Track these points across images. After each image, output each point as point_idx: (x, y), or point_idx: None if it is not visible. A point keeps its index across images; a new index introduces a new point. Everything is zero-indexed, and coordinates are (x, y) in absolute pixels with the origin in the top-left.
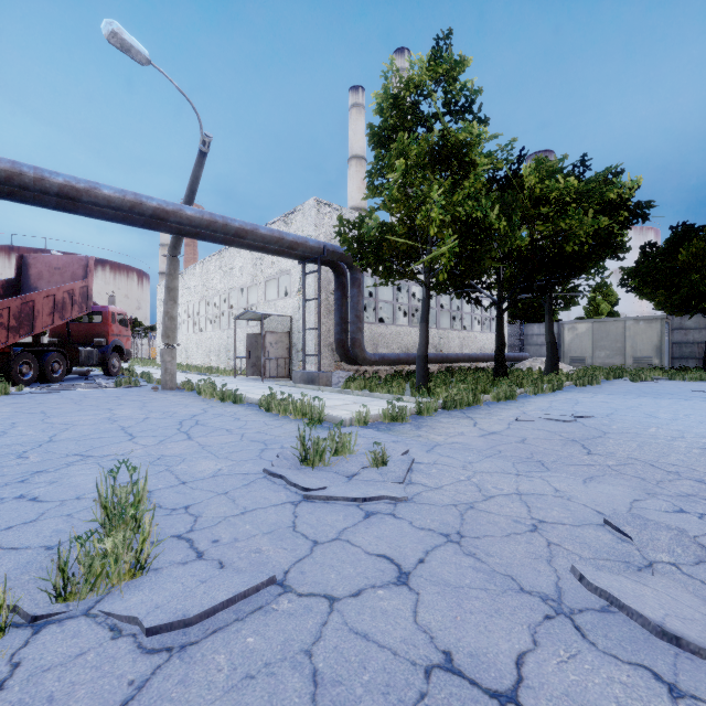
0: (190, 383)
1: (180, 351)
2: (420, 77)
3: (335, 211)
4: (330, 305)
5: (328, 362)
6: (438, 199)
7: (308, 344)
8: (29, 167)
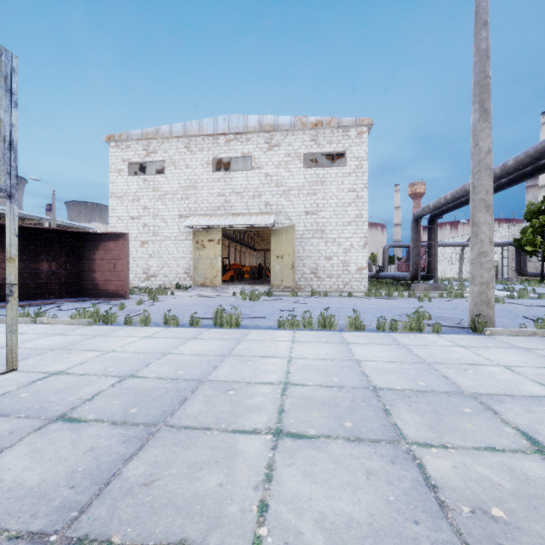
0: (467, 280)
1: (439, 272)
2: (537, 207)
3: (516, 226)
4: (513, 257)
5: (512, 276)
6: (539, 239)
7: (504, 270)
8: (445, 243)
